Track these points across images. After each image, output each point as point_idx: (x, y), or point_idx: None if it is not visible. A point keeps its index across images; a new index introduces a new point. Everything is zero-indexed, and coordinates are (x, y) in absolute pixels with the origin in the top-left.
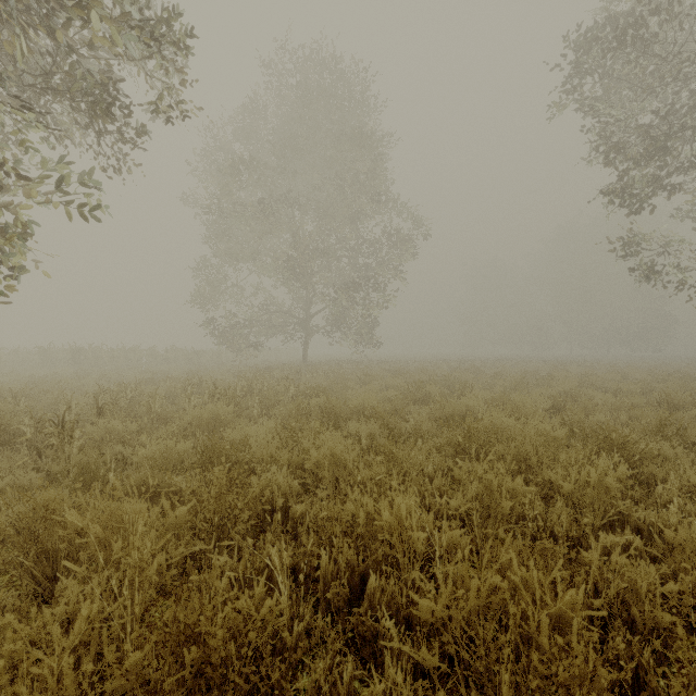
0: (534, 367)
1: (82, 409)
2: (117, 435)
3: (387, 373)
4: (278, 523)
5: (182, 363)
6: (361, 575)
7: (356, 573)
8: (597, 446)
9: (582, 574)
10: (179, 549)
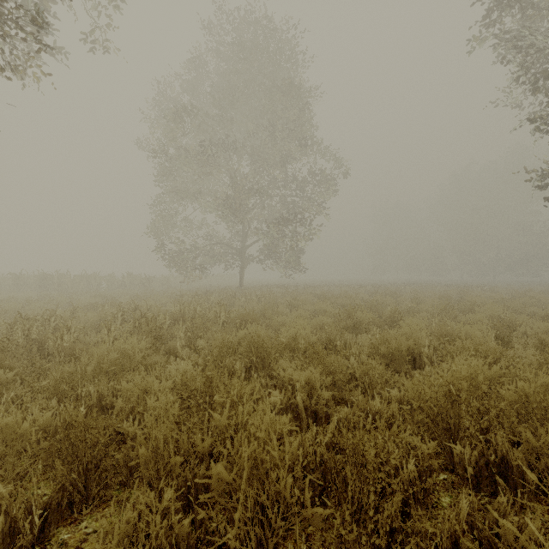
0: (441, 291)
1: None
2: None
3: (314, 297)
4: None
5: (136, 288)
6: None
7: None
8: None
9: None
10: None
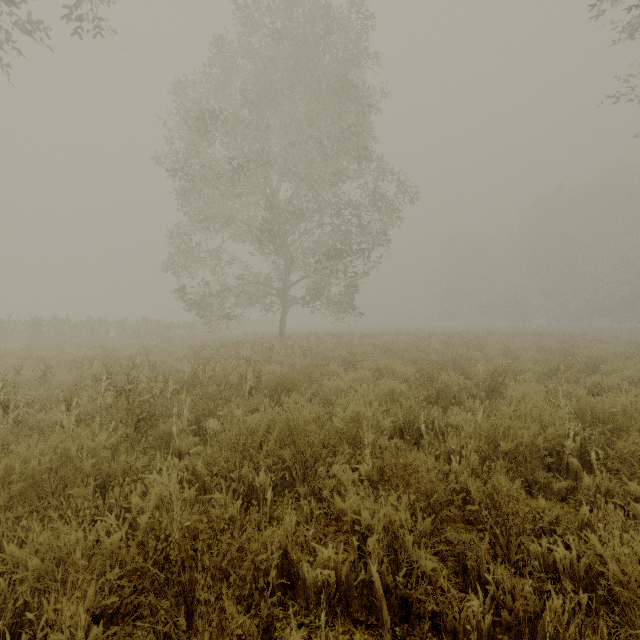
0: (534, 341)
1: None
2: None
3: (374, 349)
4: None
5: (152, 336)
6: None
7: None
8: None
9: None
10: None
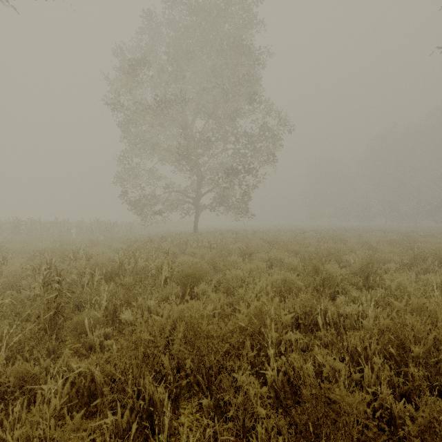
0: (381, 236)
1: None
2: None
3: (264, 243)
4: None
5: (101, 233)
6: None
7: None
8: None
9: None
10: None
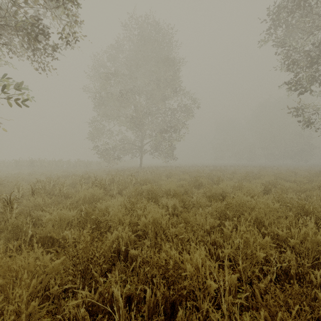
0: (250, 169)
1: (24, 191)
2: (40, 206)
3: (180, 172)
4: (122, 260)
5: (82, 167)
6: (172, 303)
7: (168, 302)
8: (297, 213)
9: (320, 310)
10: (55, 288)
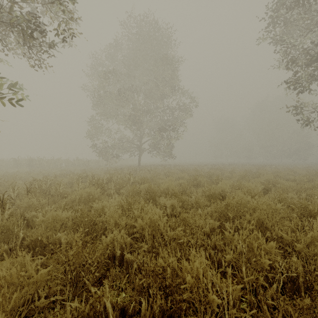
0: (248, 167)
1: (19, 191)
2: (34, 206)
3: (178, 171)
4: (118, 264)
5: (81, 166)
6: (169, 316)
7: (166, 315)
8: (300, 213)
9: None
10: (41, 300)
